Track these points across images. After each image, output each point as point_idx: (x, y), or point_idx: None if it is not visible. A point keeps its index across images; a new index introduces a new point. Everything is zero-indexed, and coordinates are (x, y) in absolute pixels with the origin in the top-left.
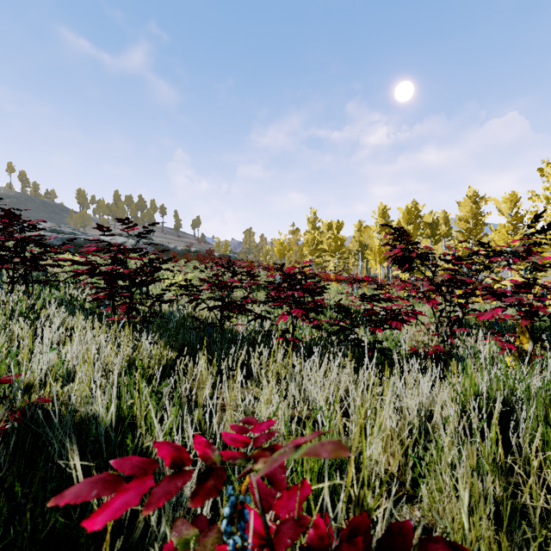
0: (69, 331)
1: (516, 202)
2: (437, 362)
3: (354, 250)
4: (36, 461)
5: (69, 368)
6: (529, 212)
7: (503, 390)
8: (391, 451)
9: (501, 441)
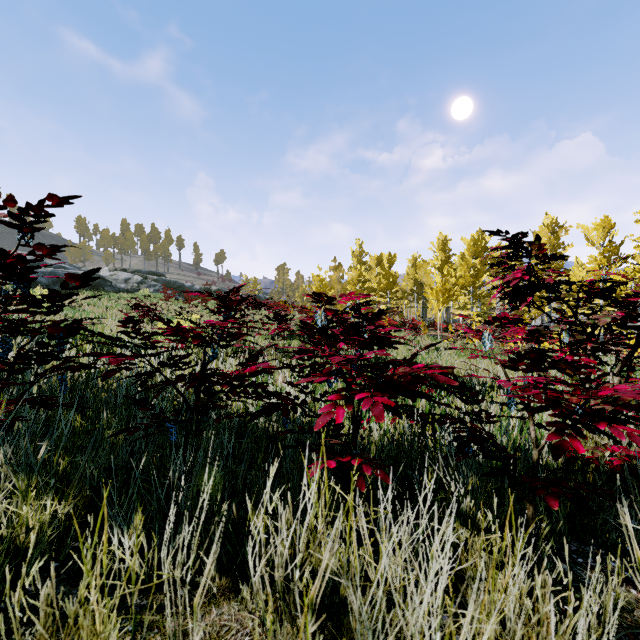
0: None
1: (609, 229)
2: (623, 480)
3: (407, 290)
4: None
5: None
6: (637, 238)
7: None
8: None
9: None
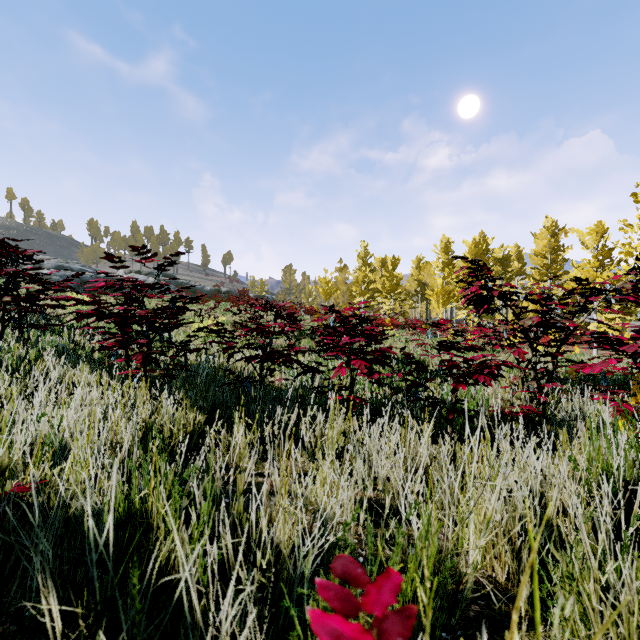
0: (70, 388)
1: (602, 234)
2: (528, 426)
3: (411, 291)
4: (12, 574)
5: (65, 439)
6: (621, 245)
7: (634, 466)
8: (495, 552)
9: (631, 533)
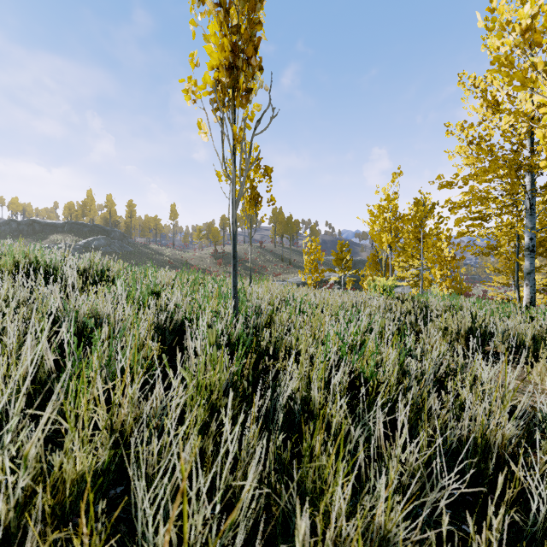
0: None
1: None
2: None
3: None
4: None
5: None
6: None
7: None
8: None
9: None
